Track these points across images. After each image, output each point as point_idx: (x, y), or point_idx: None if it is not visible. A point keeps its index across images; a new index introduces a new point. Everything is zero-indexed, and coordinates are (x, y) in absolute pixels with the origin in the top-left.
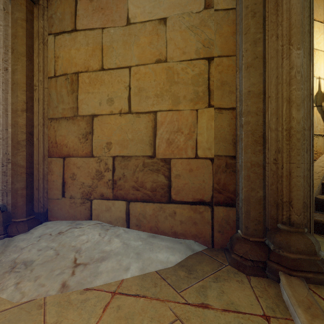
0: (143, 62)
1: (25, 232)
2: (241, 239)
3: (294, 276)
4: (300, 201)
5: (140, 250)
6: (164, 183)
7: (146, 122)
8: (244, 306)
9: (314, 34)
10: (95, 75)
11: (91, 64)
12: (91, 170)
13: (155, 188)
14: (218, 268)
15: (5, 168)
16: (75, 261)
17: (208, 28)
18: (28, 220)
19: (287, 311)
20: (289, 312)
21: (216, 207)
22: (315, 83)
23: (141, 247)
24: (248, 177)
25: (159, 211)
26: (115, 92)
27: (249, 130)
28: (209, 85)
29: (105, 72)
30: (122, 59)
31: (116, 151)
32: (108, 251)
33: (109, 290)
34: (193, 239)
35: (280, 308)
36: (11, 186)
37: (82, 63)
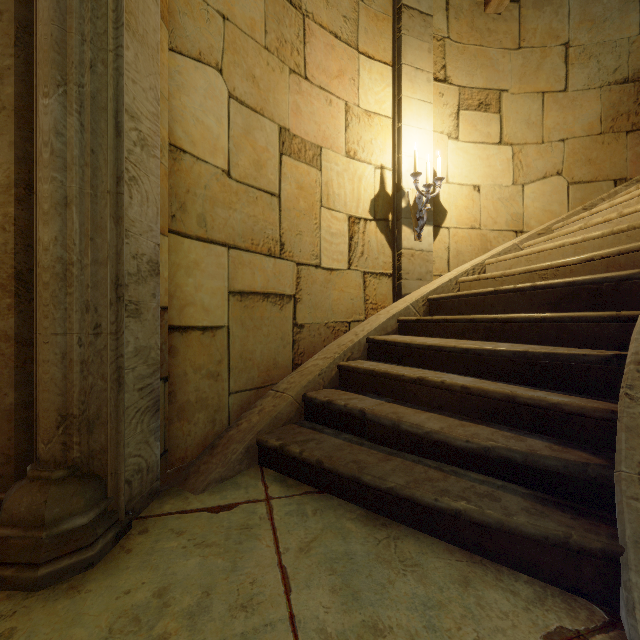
0: None
1: None
2: None
3: None
4: (49, 414)
5: None
6: None
7: None
8: None
9: (370, 85)
10: None
11: None
12: None
13: None
14: None
15: None
16: None
17: None
18: None
19: None
20: None
21: None
22: (373, 176)
23: None
24: None
25: None
26: None
27: None
28: None
29: None
30: None
31: None
32: None
33: None
34: None
35: None
36: None
37: None
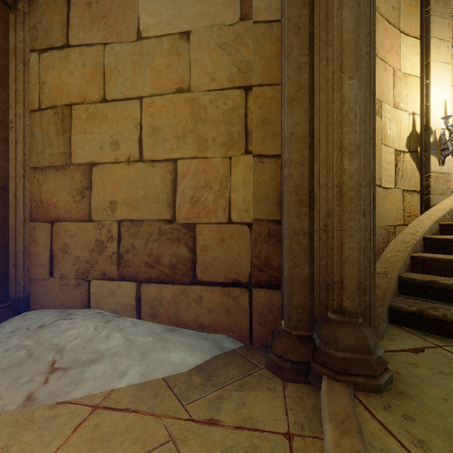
0: (159, 91)
1: None
2: (282, 332)
3: (340, 381)
4: (353, 282)
5: (148, 349)
6: (187, 257)
7: (162, 173)
8: (265, 421)
9: (406, 54)
10: (95, 109)
11: (89, 93)
12: (89, 240)
13: (175, 263)
14: (249, 372)
15: None
16: (52, 365)
17: (245, 46)
18: (0, 310)
19: (320, 427)
20: (322, 428)
21: (256, 290)
22: (408, 120)
23: (150, 345)
24: (291, 250)
25: (181, 296)
26: (121, 132)
27: (292, 186)
28: (247, 124)
29: (108, 104)
30: (131, 87)
31: (122, 213)
32: (102, 351)
33: (90, 403)
34: (225, 333)
35: (312, 424)
36: None
37: (77, 91)
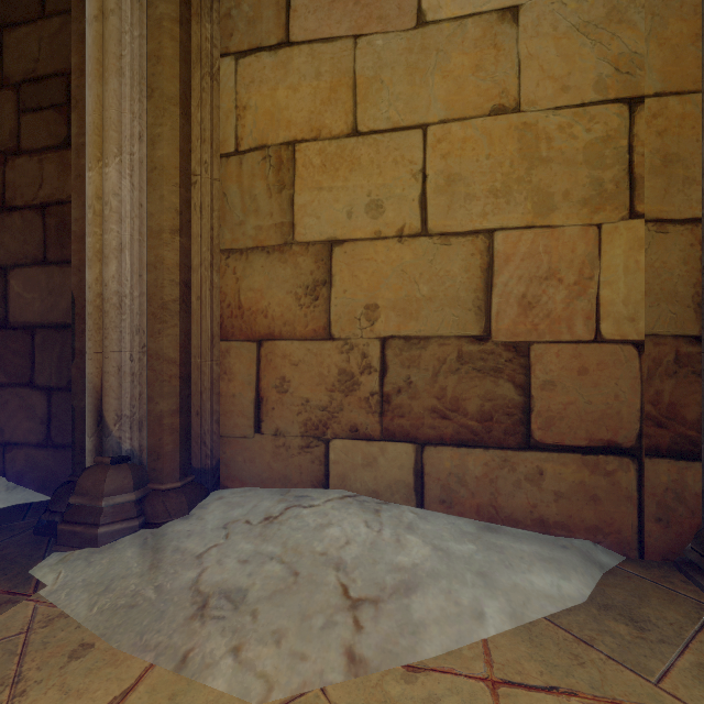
0: (459, 112)
1: (183, 515)
2: None
3: None
4: None
5: (484, 565)
6: (512, 402)
7: (465, 256)
8: None
9: None
10: (338, 148)
11: (326, 122)
12: (328, 371)
13: (490, 412)
14: (702, 615)
15: (134, 366)
16: (345, 592)
17: (628, 26)
18: (184, 488)
19: None
20: None
21: (651, 461)
22: None
23: (480, 556)
24: None
25: (501, 469)
26: (386, 186)
27: None
28: (632, 164)
29: (362, 139)
30: (406, 108)
31: (389, 325)
32: (410, 567)
33: (470, 672)
34: (588, 536)
35: None
36: (147, 407)
37: (305, 119)
